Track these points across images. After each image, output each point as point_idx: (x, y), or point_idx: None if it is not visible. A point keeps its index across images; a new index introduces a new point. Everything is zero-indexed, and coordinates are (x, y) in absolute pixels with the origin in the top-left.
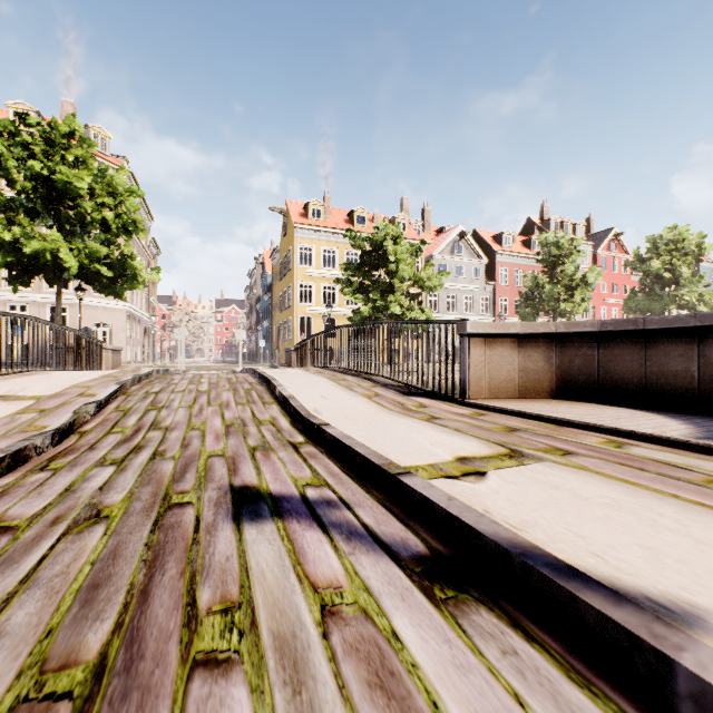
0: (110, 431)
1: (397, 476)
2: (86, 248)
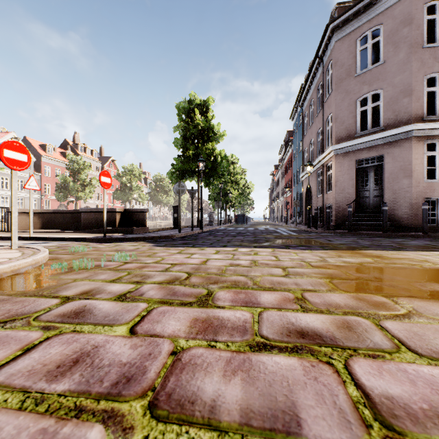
0: None
1: None
2: None
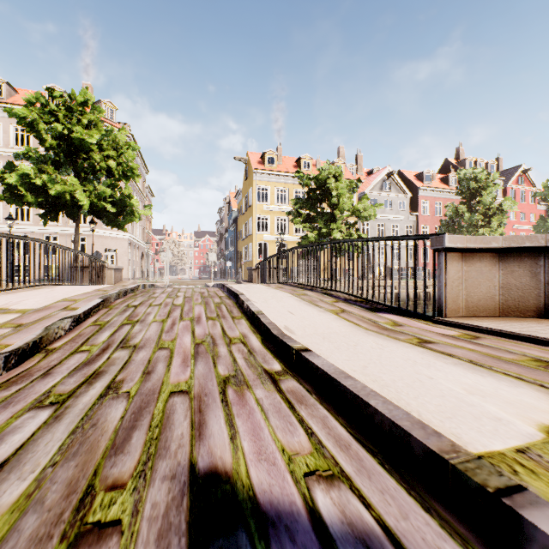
0: (77, 350)
1: (508, 503)
2: (95, 190)
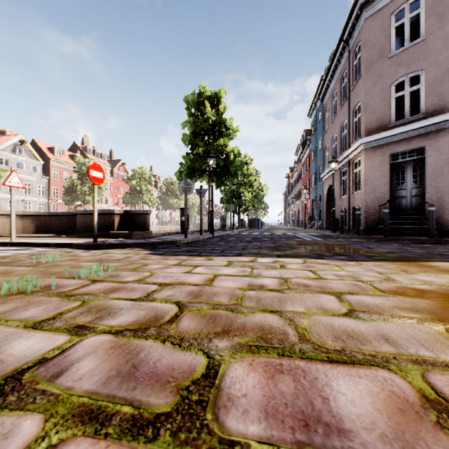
0: None
1: None
2: None
